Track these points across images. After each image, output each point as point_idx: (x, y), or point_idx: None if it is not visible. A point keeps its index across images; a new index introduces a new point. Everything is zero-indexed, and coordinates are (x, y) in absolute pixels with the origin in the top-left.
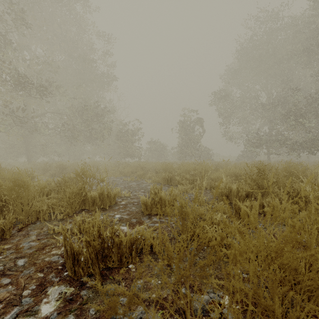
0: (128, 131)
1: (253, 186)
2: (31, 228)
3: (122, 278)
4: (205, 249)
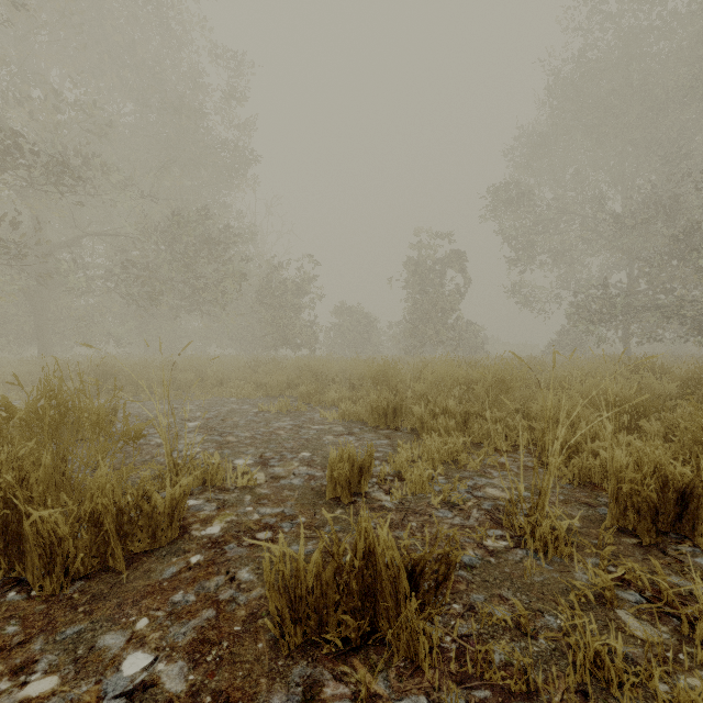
0: (285, 284)
1: None
2: None
3: None
4: None
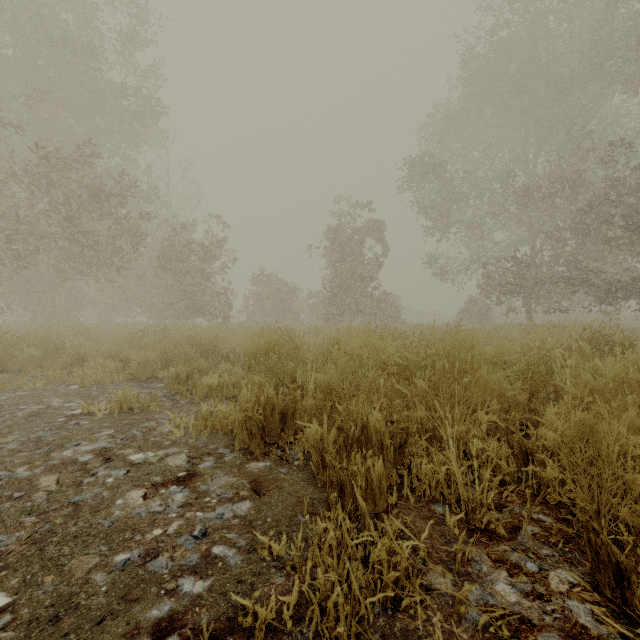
0: (195, 247)
1: None
2: None
3: None
4: None
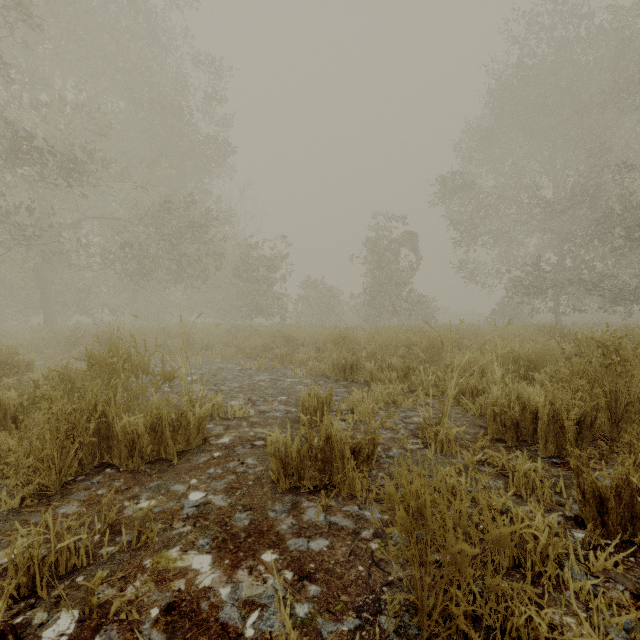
0: (259, 261)
1: (598, 399)
2: None
3: None
4: None
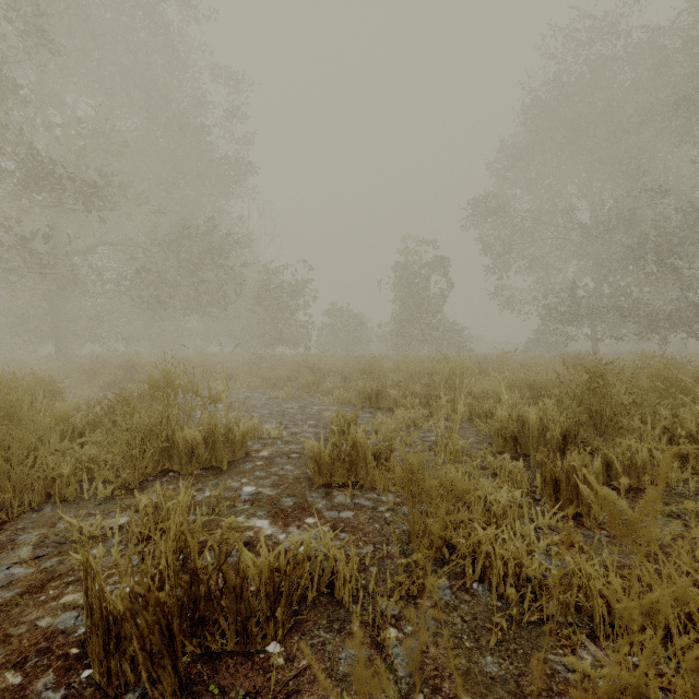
0: (282, 287)
1: (580, 415)
2: (27, 522)
3: (245, 691)
4: (474, 592)
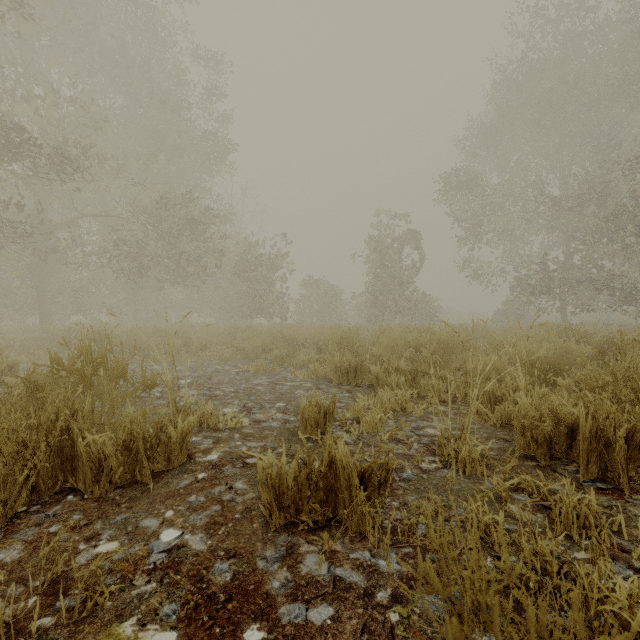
0: (260, 260)
1: None
2: None
3: None
4: None
